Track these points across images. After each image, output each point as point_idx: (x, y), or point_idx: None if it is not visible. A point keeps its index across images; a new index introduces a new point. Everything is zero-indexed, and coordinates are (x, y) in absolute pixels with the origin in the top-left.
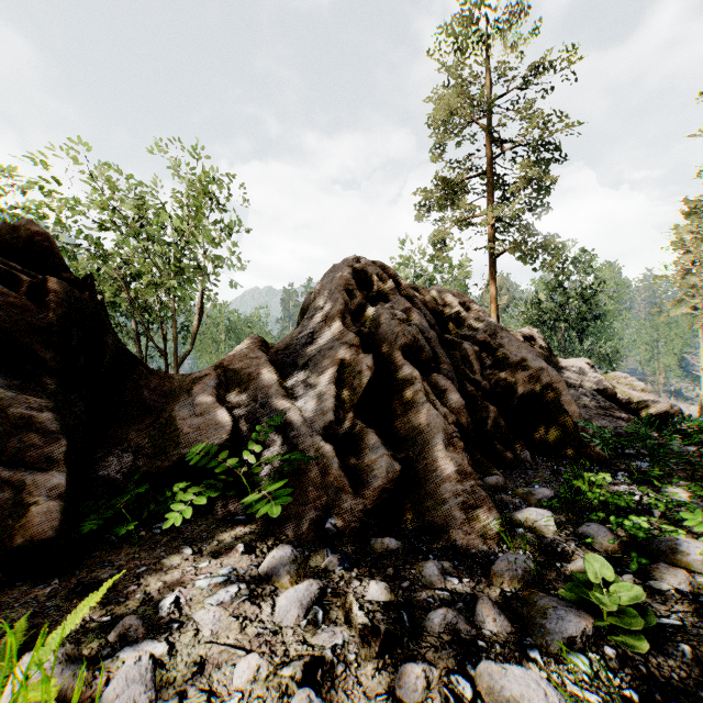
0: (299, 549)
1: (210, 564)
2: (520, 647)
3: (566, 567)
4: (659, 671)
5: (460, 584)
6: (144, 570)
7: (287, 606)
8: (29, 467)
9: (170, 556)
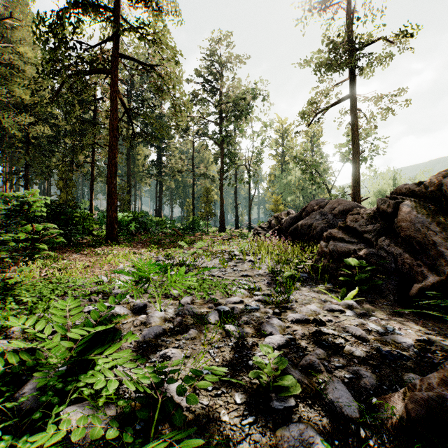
0: (415, 350)
1: (409, 331)
2: (290, 359)
3: (330, 443)
4: (245, 379)
5: (343, 375)
6: (410, 322)
7: (350, 327)
8: (436, 273)
9: (424, 328)
